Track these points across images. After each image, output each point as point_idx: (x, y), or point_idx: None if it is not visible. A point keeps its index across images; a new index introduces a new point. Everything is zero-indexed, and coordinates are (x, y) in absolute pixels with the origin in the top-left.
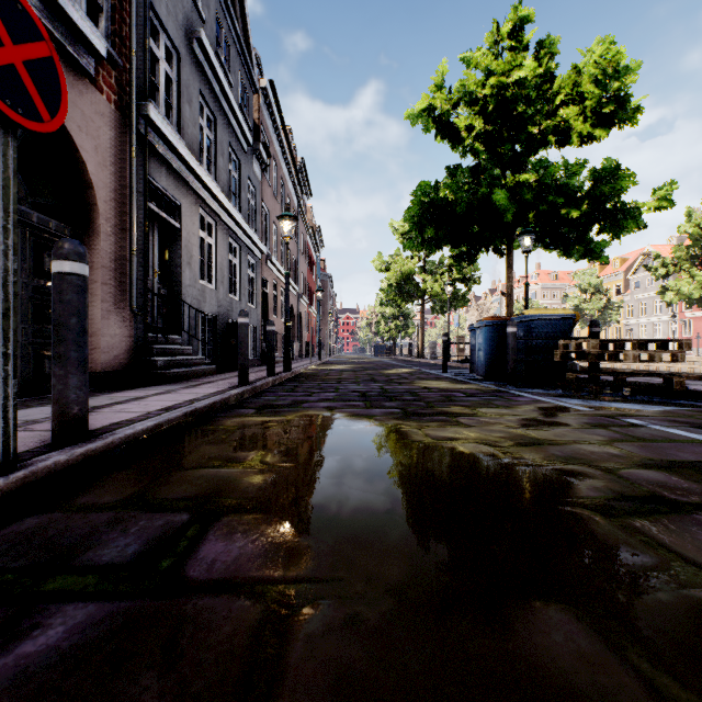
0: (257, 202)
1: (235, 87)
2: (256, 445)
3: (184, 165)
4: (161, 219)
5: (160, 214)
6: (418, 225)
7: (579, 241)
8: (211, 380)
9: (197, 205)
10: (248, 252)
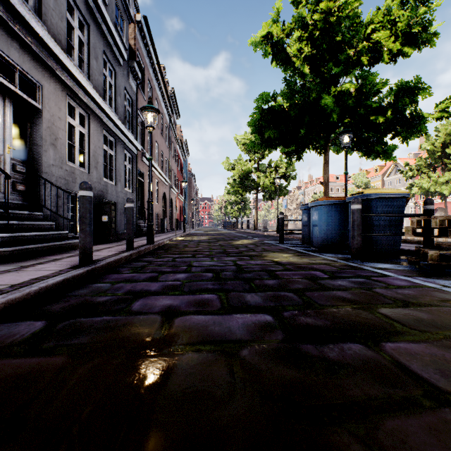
0: (133, 109)
1: (110, 7)
2: None
3: (44, 47)
4: (16, 96)
5: (10, 88)
6: (259, 127)
7: (378, 144)
8: (61, 256)
9: (65, 93)
10: (124, 147)
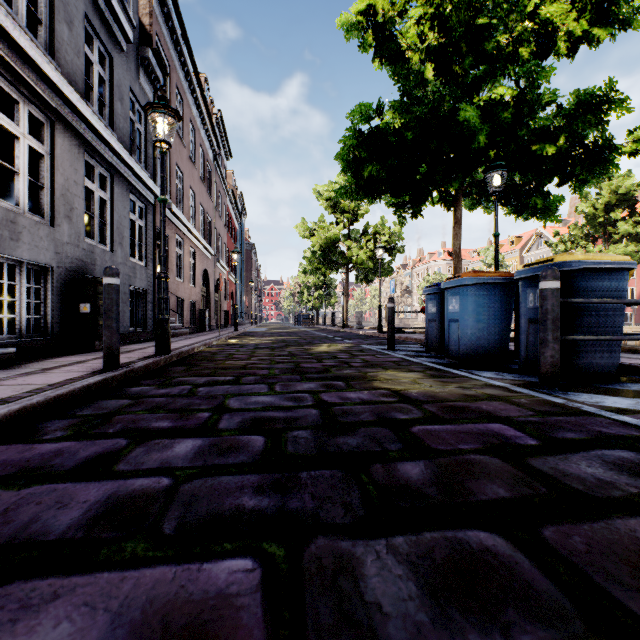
0: (147, 129)
1: None
2: None
3: None
4: None
5: None
6: (354, 161)
7: (537, 194)
8: None
9: None
10: (129, 189)
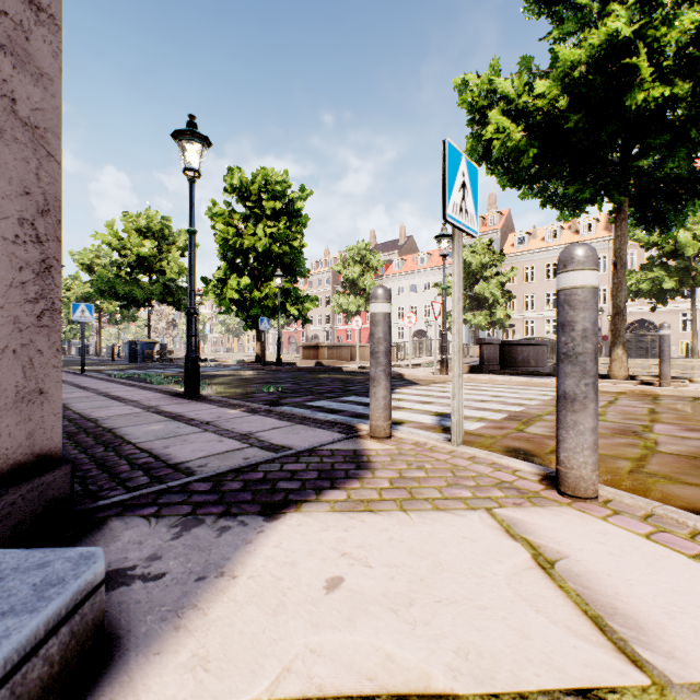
0: None
1: None
2: (72, 368)
3: None
4: None
5: None
6: (99, 292)
7: (180, 306)
8: None
9: None
10: None
